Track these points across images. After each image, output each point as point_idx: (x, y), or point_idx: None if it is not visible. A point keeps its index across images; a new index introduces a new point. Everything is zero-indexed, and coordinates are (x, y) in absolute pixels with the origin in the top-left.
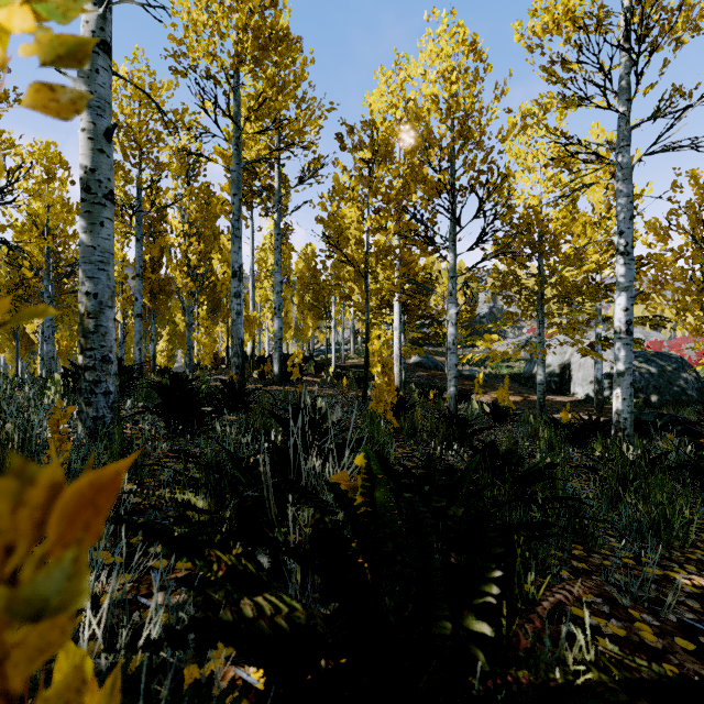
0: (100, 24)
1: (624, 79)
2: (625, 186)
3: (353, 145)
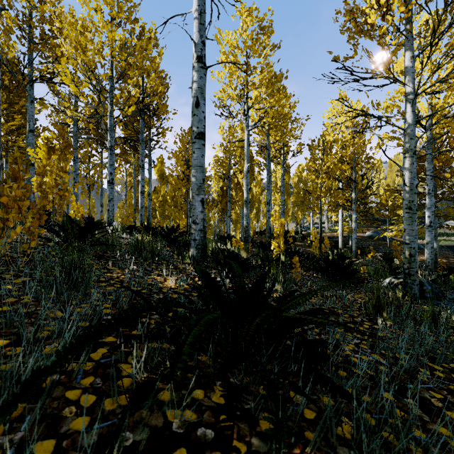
0: (248, 167)
1: (428, 121)
2: (428, 166)
3: (314, 148)
